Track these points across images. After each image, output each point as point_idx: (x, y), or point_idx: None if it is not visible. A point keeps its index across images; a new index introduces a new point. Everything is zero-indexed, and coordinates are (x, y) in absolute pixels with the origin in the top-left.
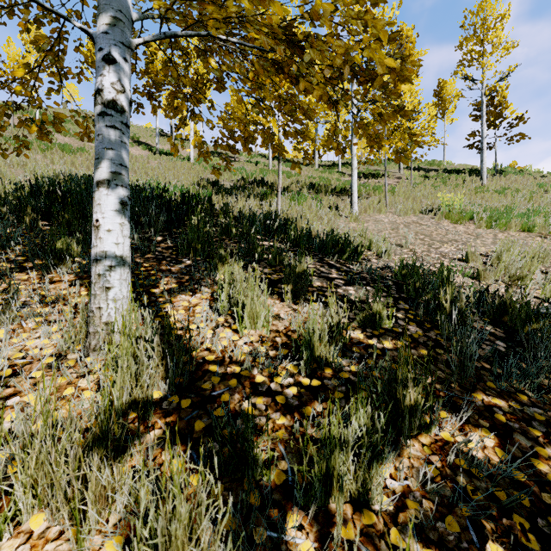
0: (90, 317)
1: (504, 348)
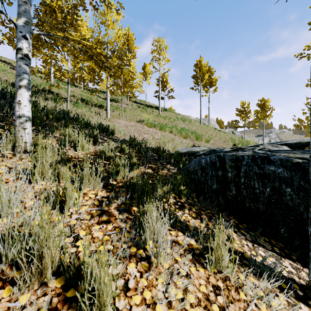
0: (16, 139)
1: (157, 158)
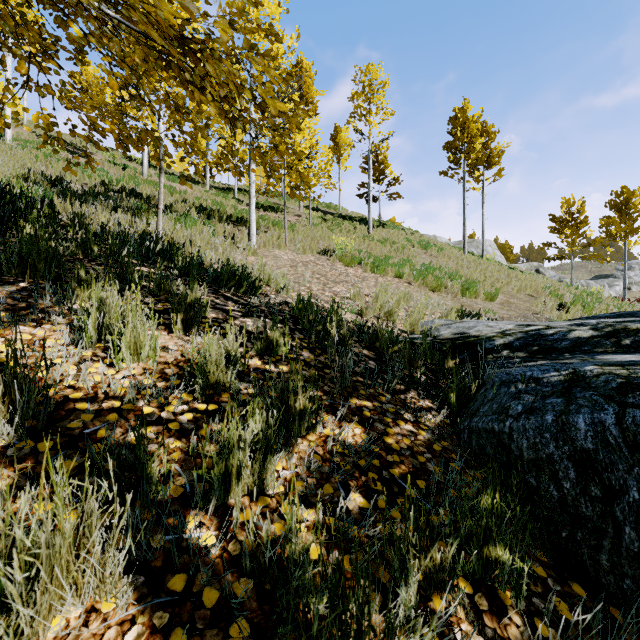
0: None
1: (375, 366)
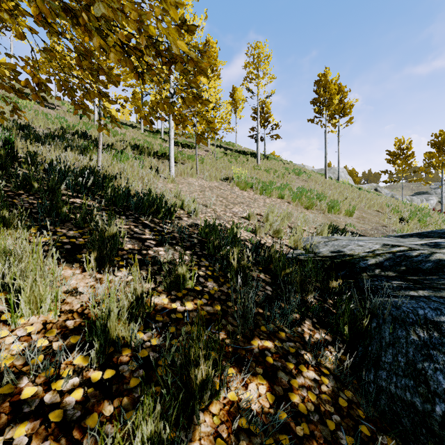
0: None
1: (271, 291)
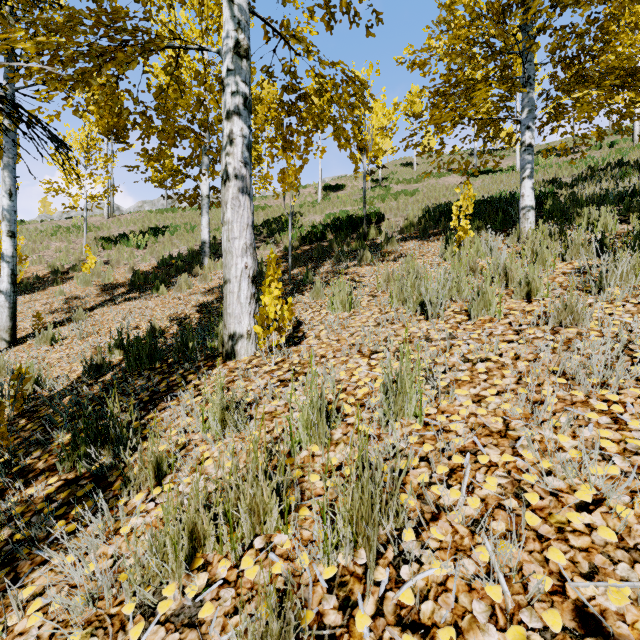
0: (520, 231)
1: None
